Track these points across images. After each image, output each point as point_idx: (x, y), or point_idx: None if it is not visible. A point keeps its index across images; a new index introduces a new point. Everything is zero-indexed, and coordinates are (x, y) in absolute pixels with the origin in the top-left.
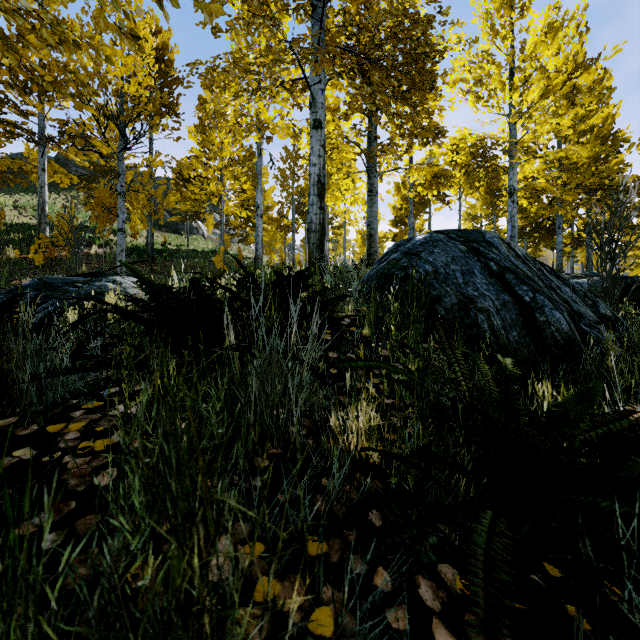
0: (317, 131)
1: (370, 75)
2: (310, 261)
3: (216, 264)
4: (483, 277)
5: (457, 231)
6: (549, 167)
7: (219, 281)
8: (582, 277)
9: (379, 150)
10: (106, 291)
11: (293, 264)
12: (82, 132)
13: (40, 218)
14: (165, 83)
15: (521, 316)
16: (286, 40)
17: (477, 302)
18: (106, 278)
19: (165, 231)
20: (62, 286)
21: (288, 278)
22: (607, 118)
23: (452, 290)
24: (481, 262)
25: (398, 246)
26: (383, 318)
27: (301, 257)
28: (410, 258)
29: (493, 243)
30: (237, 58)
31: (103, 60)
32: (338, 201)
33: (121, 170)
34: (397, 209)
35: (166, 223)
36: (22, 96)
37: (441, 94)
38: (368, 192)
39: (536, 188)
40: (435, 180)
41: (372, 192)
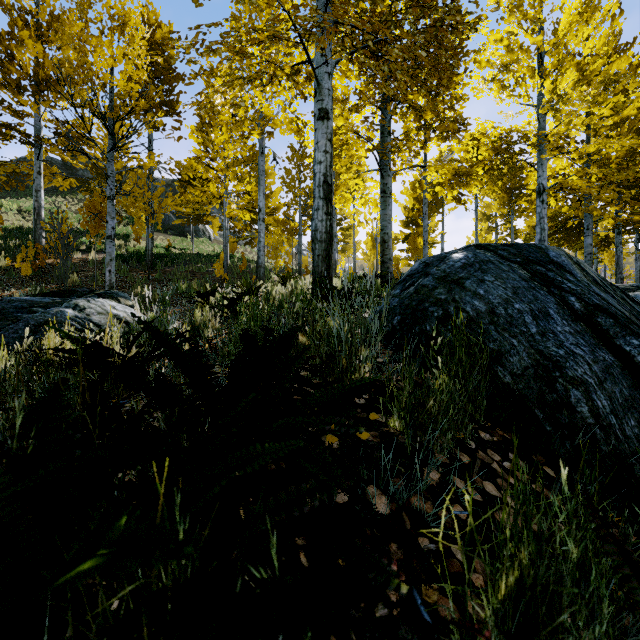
0: (323, 122)
1: (388, 48)
2: (315, 276)
3: (216, 272)
4: (564, 321)
5: (507, 246)
6: (583, 163)
7: (211, 297)
8: (632, 289)
9: (394, 145)
10: (61, 321)
11: (299, 269)
12: (69, 131)
13: (36, 223)
14: (165, 80)
15: (637, 390)
16: (284, 9)
17: (566, 367)
18: (67, 302)
19: (171, 234)
20: (14, 312)
21: (264, 350)
22: (639, 109)
23: (521, 344)
24: (554, 295)
25: (427, 265)
26: (424, 405)
27: (309, 259)
28: (449, 287)
29: (563, 265)
30: (225, 33)
31: (87, 50)
32: (347, 203)
33: (110, 172)
34: (408, 209)
35: (172, 226)
36: (15, 96)
37: (471, 76)
38: (381, 193)
39: (572, 186)
40: (456, 179)
41: (385, 193)
